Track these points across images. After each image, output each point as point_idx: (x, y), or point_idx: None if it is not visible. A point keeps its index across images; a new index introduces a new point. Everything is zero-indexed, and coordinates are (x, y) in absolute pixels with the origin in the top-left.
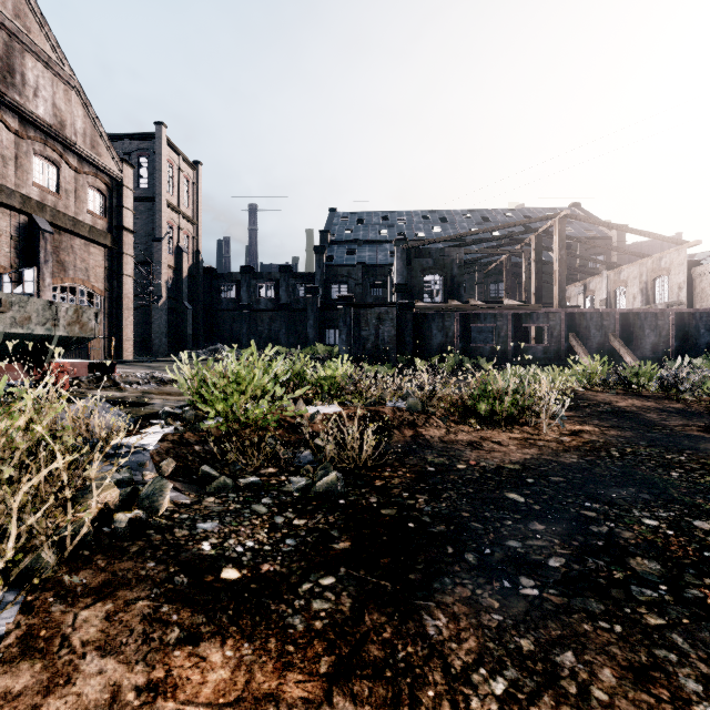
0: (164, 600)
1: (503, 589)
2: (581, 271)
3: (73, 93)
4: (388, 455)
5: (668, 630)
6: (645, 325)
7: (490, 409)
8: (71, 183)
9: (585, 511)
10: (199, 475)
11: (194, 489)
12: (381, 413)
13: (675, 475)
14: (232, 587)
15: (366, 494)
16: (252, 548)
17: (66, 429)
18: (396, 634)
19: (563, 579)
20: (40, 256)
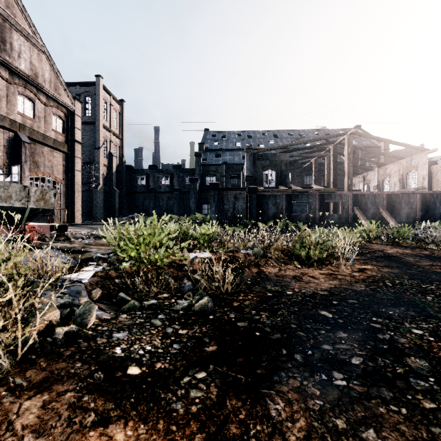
0: (86, 392)
1: (321, 381)
2: (362, 168)
3: (43, 56)
4: (242, 285)
5: (439, 412)
6: (402, 202)
7: (307, 255)
8: (42, 112)
9: (373, 324)
10: (117, 299)
11: (113, 309)
12: (237, 257)
13: (429, 298)
14: (134, 380)
15: (227, 311)
16: (150, 351)
17: (27, 269)
18: (249, 415)
19: (362, 373)
20: (22, 158)
